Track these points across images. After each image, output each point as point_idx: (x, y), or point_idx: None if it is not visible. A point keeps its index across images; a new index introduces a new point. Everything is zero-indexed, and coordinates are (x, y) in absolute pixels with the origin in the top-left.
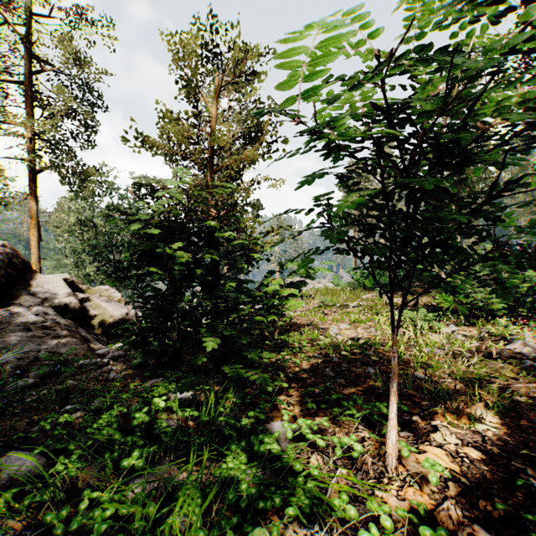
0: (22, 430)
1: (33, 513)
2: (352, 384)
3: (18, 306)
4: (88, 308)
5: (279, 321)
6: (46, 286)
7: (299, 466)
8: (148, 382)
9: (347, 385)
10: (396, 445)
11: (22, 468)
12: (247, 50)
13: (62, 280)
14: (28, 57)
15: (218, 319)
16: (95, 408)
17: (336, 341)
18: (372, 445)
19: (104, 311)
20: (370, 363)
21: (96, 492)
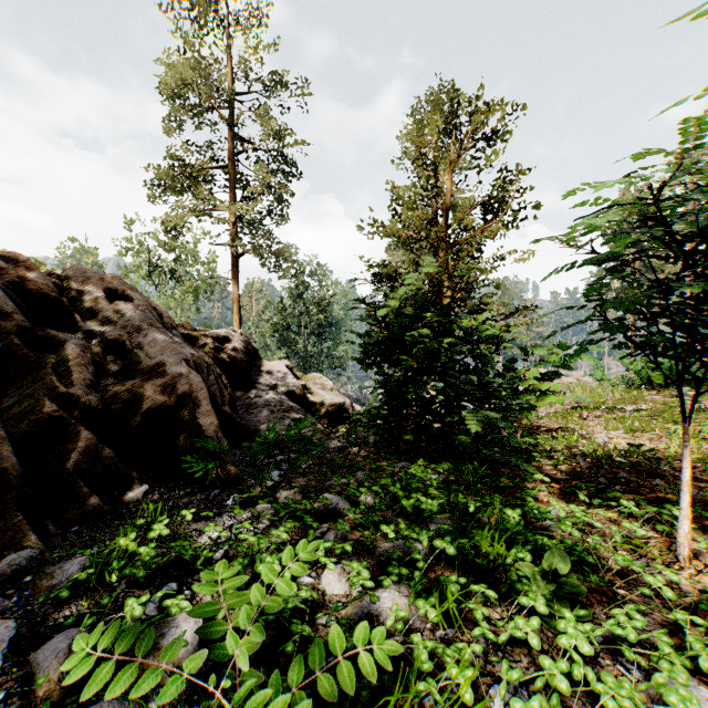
0: (314, 485)
1: (360, 531)
2: (631, 493)
3: (258, 390)
4: (308, 395)
5: (522, 419)
6: (273, 372)
7: (577, 534)
8: (398, 463)
9: (624, 492)
10: (689, 535)
11: (339, 504)
12: (489, 111)
13: (285, 366)
14: (231, 140)
15: (460, 409)
16: (363, 477)
17: (605, 449)
18: (659, 541)
19: (322, 399)
20: (659, 477)
21: (407, 521)
